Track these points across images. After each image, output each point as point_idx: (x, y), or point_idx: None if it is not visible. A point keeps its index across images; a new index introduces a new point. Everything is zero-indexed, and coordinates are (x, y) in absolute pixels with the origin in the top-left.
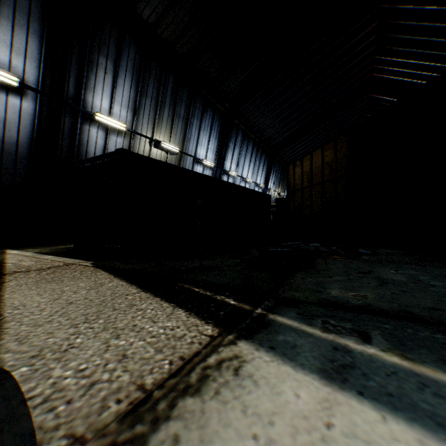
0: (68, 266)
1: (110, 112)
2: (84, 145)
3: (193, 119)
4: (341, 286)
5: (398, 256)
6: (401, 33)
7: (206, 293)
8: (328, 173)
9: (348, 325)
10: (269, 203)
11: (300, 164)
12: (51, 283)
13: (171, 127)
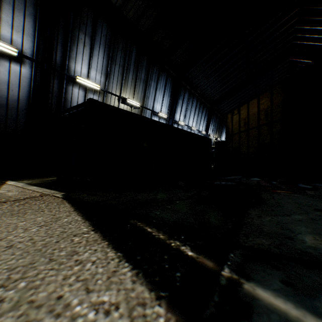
0: (42, 197)
1: (88, 76)
2: (69, 101)
3: (151, 81)
4: (309, 230)
5: None
6: (320, 5)
7: (159, 235)
8: (264, 118)
9: None
10: (210, 145)
11: (237, 113)
12: (12, 217)
13: (134, 88)
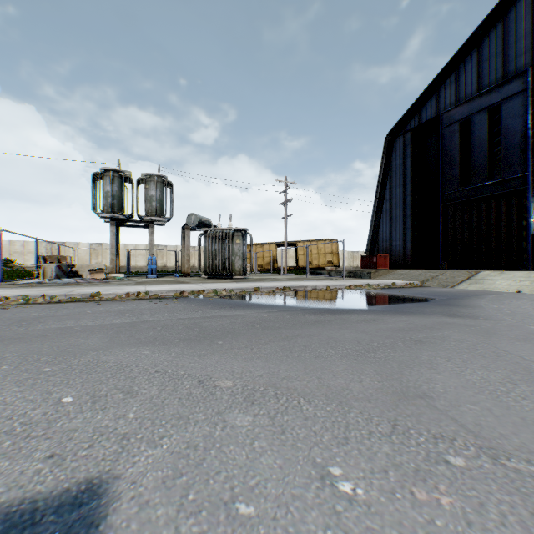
0: None
1: None
2: None
3: None
4: None
5: None
6: None
7: None
8: None
9: None
10: None
11: None
12: None
13: None
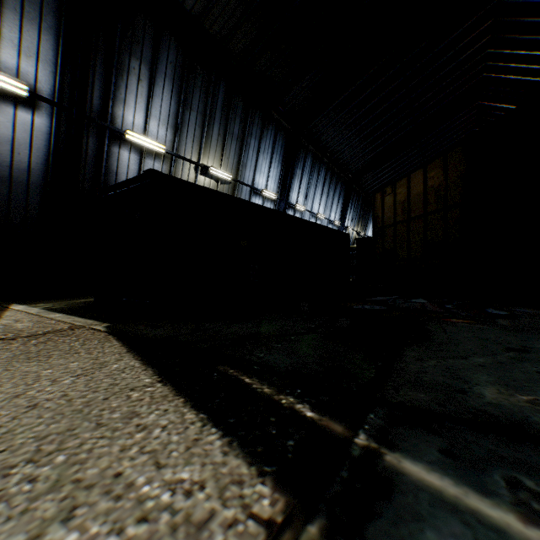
0: (73, 331)
1: (145, 130)
2: (113, 172)
3: (250, 139)
4: (493, 379)
5: None
6: (527, 15)
7: (263, 388)
8: (433, 202)
9: None
10: (348, 244)
11: (391, 192)
12: (29, 362)
13: (222, 149)
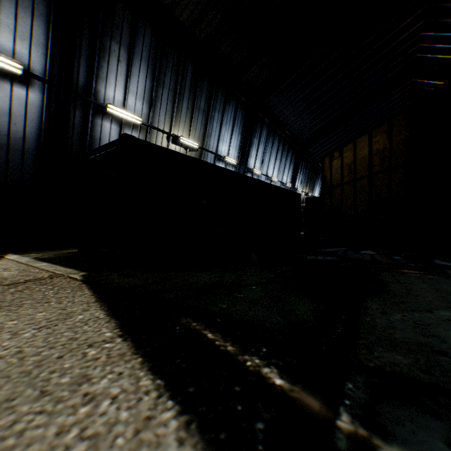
0: (51, 279)
1: (124, 104)
2: (96, 140)
3: (214, 112)
4: None
5: None
6: None
7: (226, 345)
8: (378, 164)
9: None
10: (298, 202)
11: (338, 156)
12: None
13: (190, 121)
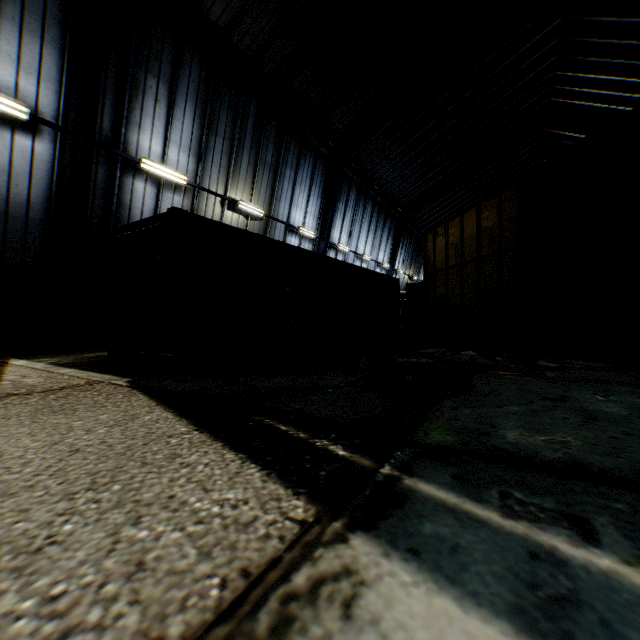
0: (92, 386)
1: (163, 158)
2: (126, 206)
3: (285, 168)
4: (520, 424)
5: (601, 372)
6: (595, 36)
7: (299, 434)
8: (487, 245)
9: (548, 503)
10: (396, 290)
11: (443, 232)
12: (56, 415)
13: (252, 180)
